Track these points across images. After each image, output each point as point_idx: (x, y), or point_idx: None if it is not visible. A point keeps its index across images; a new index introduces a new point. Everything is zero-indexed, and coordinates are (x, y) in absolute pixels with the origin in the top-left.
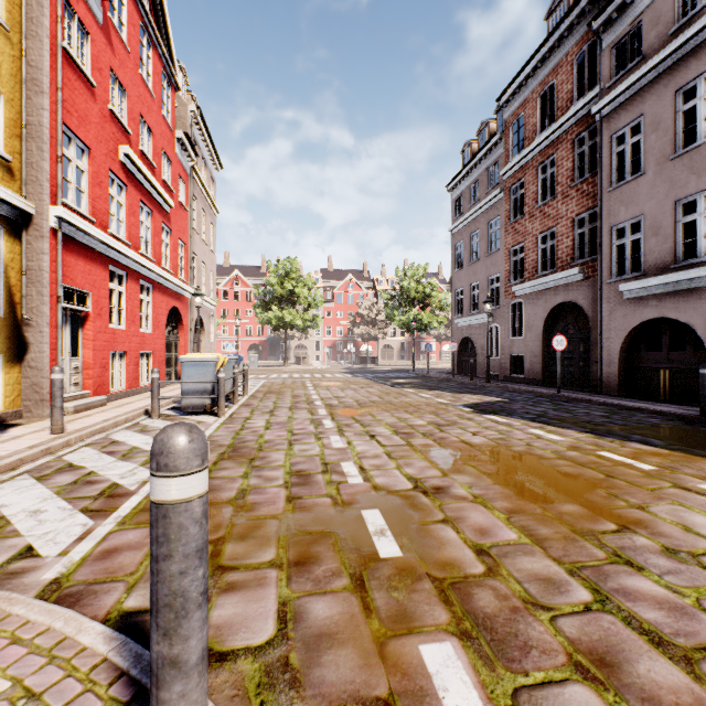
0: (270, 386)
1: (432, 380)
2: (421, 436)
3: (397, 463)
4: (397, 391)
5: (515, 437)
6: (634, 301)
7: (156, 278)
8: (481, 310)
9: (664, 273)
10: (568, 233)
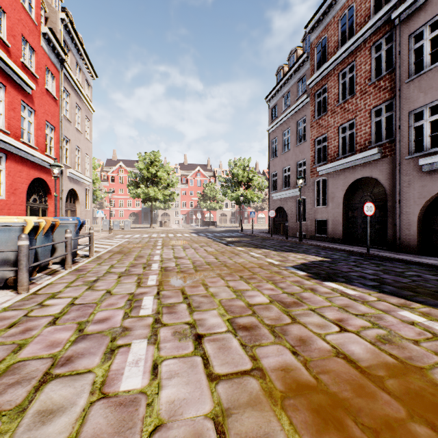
0: (125, 246)
1: (257, 238)
2: (271, 336)
3: None
4: (231, 249)
5: (402, 334)
6: (434, 173)
7: (9, 148)
8: (291, 187)
9: None
10: (366, 122)
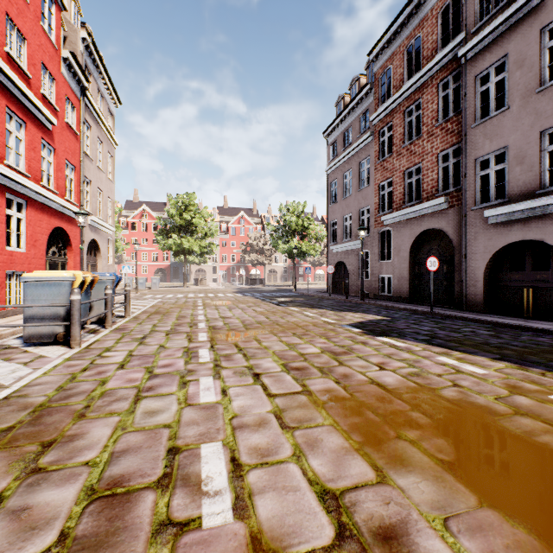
0: (160, 306)
1: (313, 298)
2: (319, 373)
3: (295, 442)
4: (283, 309)
5: (431, 371)
6: (499, 226)
7: (30, 194)
8: (353, 238)
9: (529, 198)
10: (433, 167)
